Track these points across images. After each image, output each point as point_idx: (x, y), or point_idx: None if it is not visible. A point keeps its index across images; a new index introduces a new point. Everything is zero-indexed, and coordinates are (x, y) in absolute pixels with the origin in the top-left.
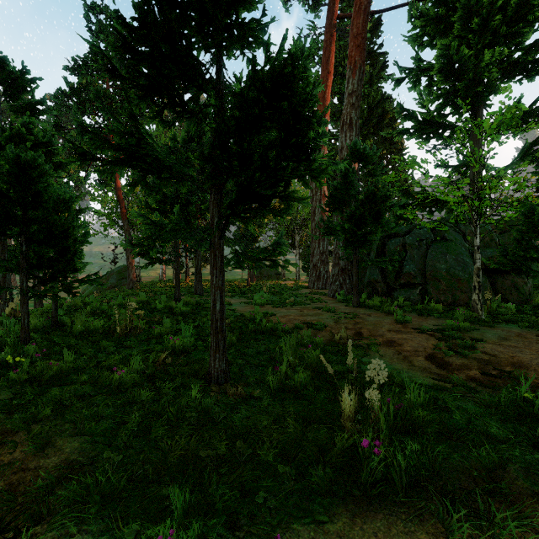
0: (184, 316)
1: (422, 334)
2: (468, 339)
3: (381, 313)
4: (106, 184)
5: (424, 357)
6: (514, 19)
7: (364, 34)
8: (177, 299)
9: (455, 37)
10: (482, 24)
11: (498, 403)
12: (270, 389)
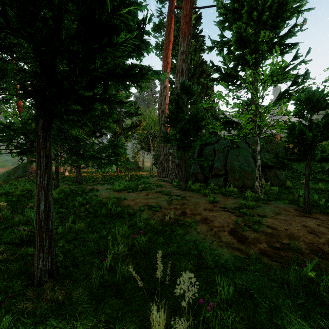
0: (55, 202)
1: (226, 212)
2: (256, 215)
3: (200, 195)
4: (8, 101)
5: (228, 232)
6: (276, 16)
7: (190, 15)
8: (56, 187)
9: (243, 23)
10: (259, 16)
11: (288, 282)
12: (92, 287)
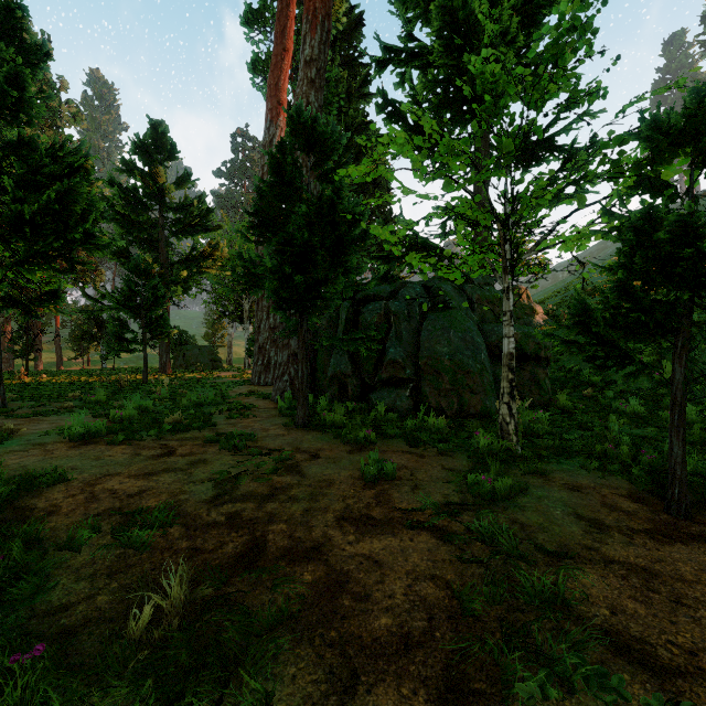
0: None
1: (420, 533)
2: (529, 545)
3: (341, 446)
4: None
5: (433, 704)
6: None
7: None
8: None
9: None
10: None
11: None
12: None
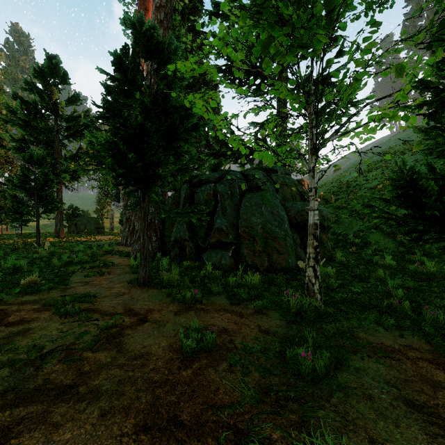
0: None
1: None
2: None
3: (170, 306)
4: None
5: None
6: None
7: None
8: None
9: None
10: None
11: None
12: None
